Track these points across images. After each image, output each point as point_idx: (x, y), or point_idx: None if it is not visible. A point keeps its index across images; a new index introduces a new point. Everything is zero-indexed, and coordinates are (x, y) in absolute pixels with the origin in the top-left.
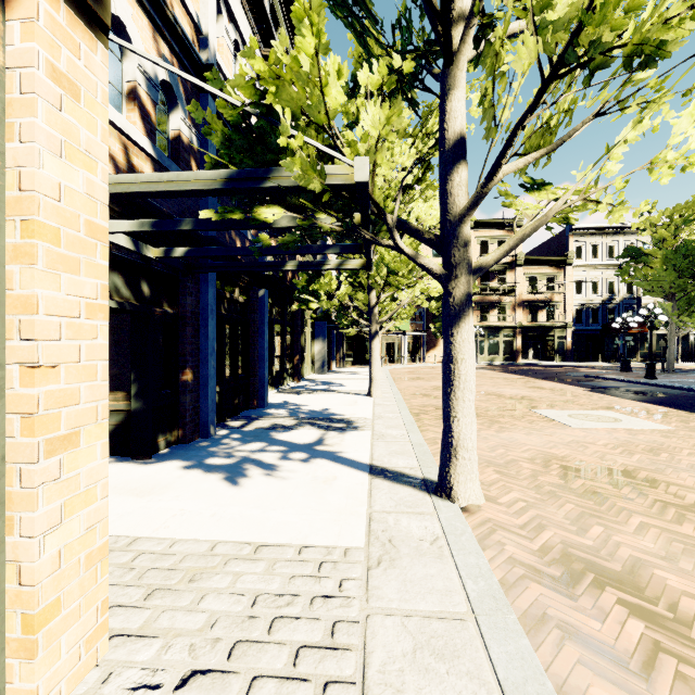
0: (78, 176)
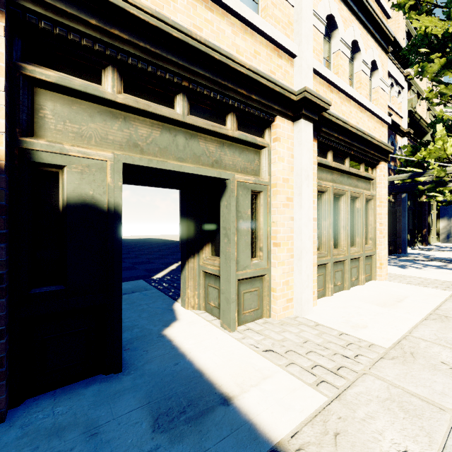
0: (385, 190)
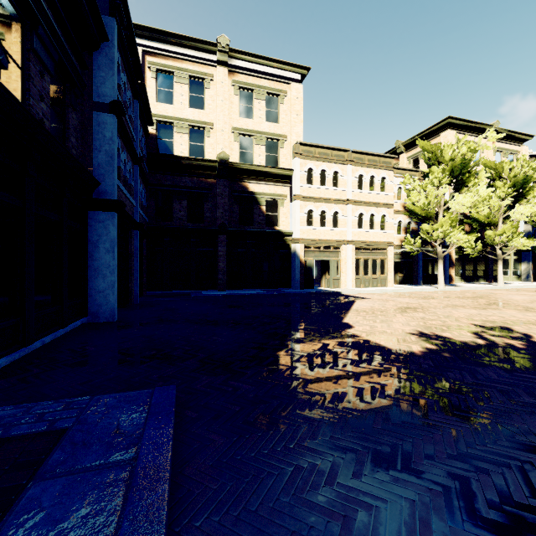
0: (391, 256)
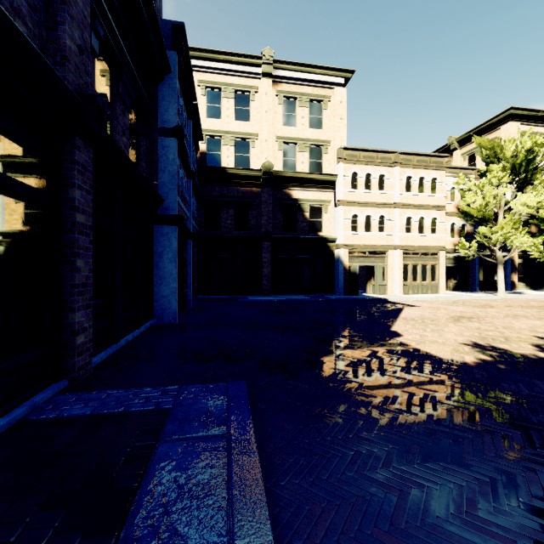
0: (443, 261)
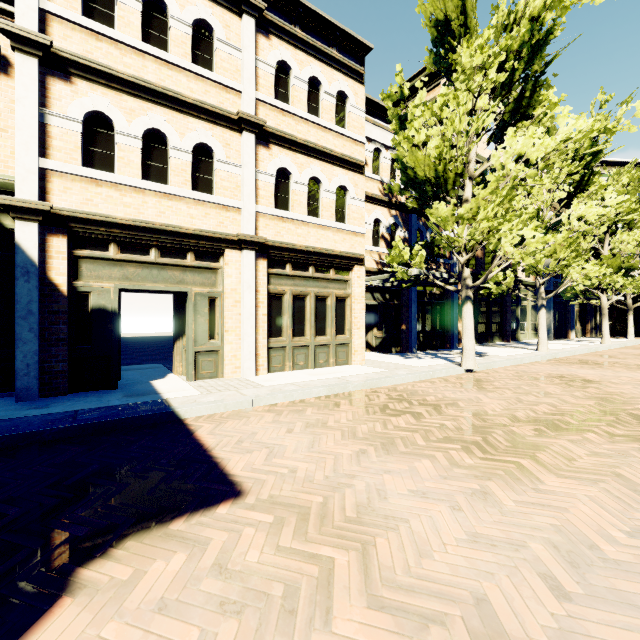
0: (360, 289)
